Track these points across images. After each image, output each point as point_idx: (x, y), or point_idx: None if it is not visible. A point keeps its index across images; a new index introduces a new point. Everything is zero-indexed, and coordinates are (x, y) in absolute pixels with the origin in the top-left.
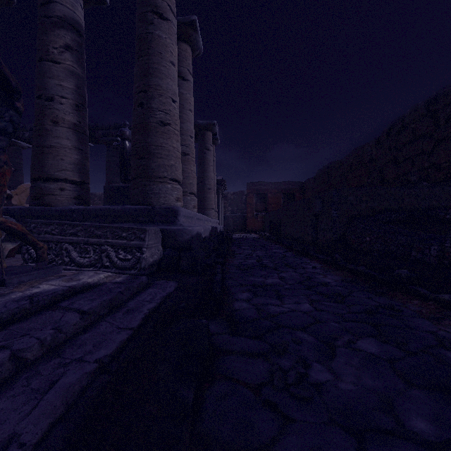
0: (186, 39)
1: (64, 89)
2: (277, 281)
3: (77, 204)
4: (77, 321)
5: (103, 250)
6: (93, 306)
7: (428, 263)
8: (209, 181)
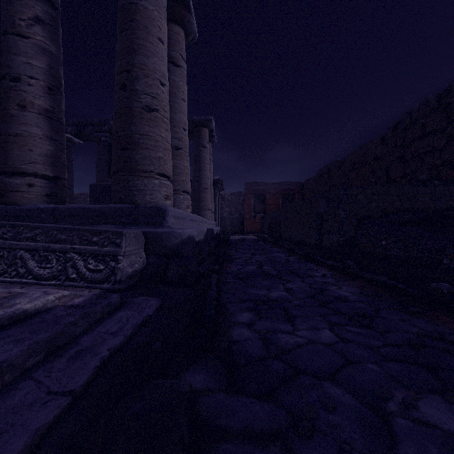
0: (178, 21)
1: (33, 68)
2: (283, 295)
3: (49, 202)
4: None
5: (69, 259)
6: (11, 355)
7: None
8: (205, 180)
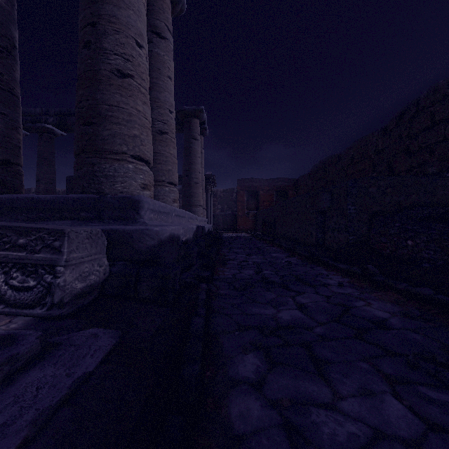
0: None
1: None
2: (298, 316)
3: None
4: None
5: None
6: None
7: None
8: (196, 174)
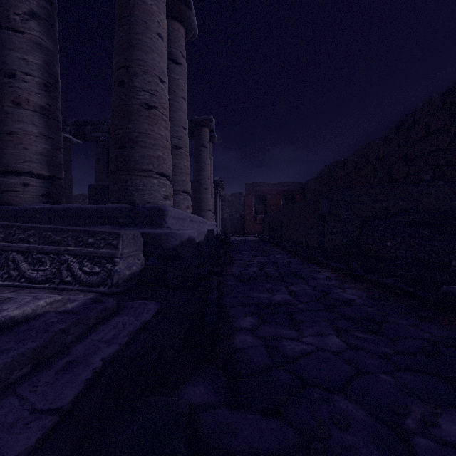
0: (178, 17)
1: (28, 64)
2: (287, 298)
3: (45, 202)
4: None
5: (63, 261)
6: None
7: None
8: (206, 180)
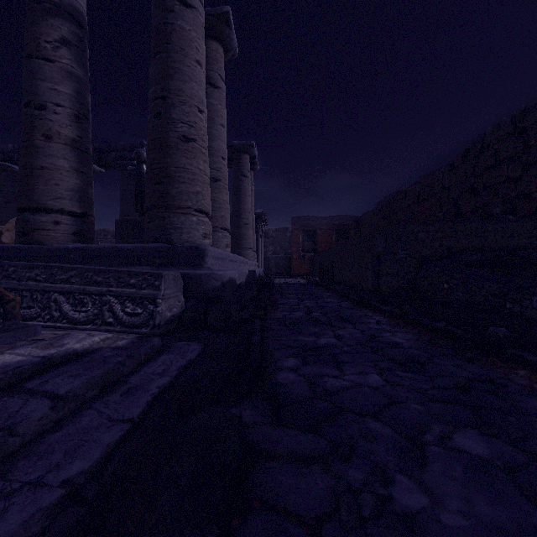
0: (217, 37)
1: (60, 94)
2: (333, 341)
3: (76, 241)
4: (44, 413)
5: (105, 302)
6: (74, 386)
7: (530, 318)
8: (246, 214)
